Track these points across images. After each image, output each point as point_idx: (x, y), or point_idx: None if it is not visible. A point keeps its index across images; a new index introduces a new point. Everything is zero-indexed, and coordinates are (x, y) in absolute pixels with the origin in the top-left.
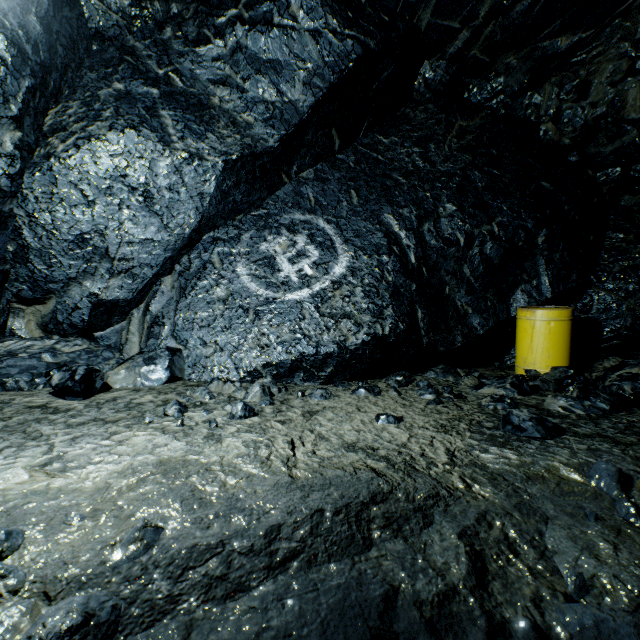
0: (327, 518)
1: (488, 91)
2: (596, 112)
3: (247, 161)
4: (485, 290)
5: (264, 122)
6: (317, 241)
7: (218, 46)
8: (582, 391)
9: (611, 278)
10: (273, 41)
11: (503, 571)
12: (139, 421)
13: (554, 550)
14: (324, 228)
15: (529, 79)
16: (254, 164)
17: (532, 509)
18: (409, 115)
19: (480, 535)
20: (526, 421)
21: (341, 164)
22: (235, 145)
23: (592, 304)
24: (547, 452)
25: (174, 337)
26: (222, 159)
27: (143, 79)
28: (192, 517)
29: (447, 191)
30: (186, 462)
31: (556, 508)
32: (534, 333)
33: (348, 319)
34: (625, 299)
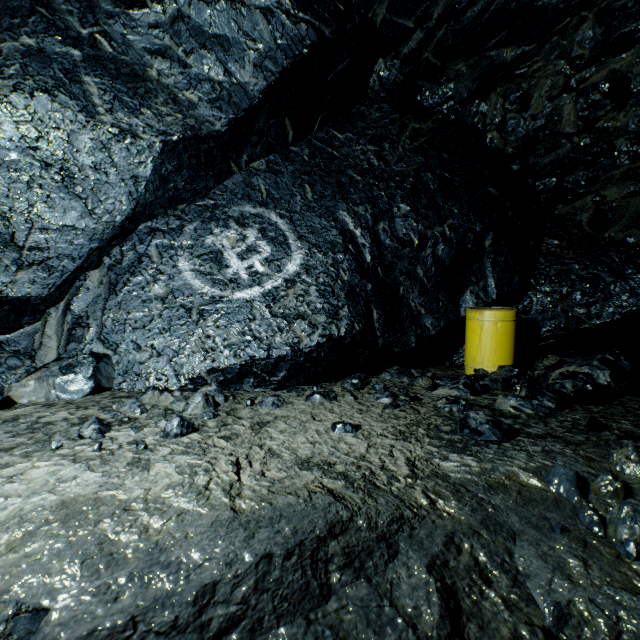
0: (276, 565)
1: (439, 96)
2: (536, 124)
3: (190, 144)
4: (437, 291)
5: (210, 103)
6: (269, 236)
7: (156, 11)
8: (530, 390)
9: (548, 281)
10: (220, 14)
11: (478, 608)
12: (43, 447)
13: (526, 573)
14: (277, 223)
15: (477, 87)
16: (198, 148)
17: (498, 524)
18: (364, 112)
19: (450, 564)
20: (483, 424)
21: (295, 157)
22: (176, 125)
23: (531, 305)
24: (505, 457)
25: (101, 340)
26: (160, 139)
27: (61, 36)
28: (94, 585)
29: (401, 191)
30: (98, 501)
31: (521, 520)
32: (482, 333)
33: (302, 320)
34: (560, 301)
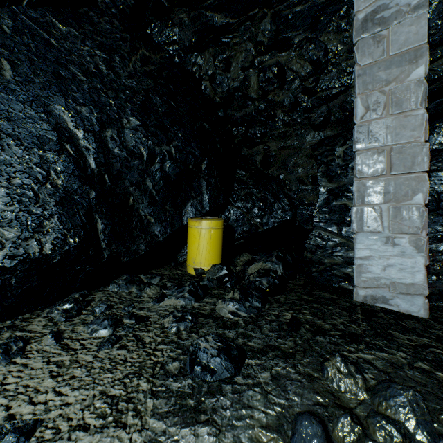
0: None
1: (167, 36)
2: (235, 84)
3: None
4: (165, 202)
5: None
6: None
7: None
8: (243, 293)
9: (240, 199)
10: None
11: None
12: None
13: None
14: None
15: (196, 40)
16: None
17: None
18: (93, 18)
19: None
20: (215, 357)
21: None
22: None
23: (230, 216)
24: (244, 408)
25: None
26: None
27: None
28: None
29: (132, 105)
30: None
31: None
32: (201, 239)
33: None
34: (246, 213)
